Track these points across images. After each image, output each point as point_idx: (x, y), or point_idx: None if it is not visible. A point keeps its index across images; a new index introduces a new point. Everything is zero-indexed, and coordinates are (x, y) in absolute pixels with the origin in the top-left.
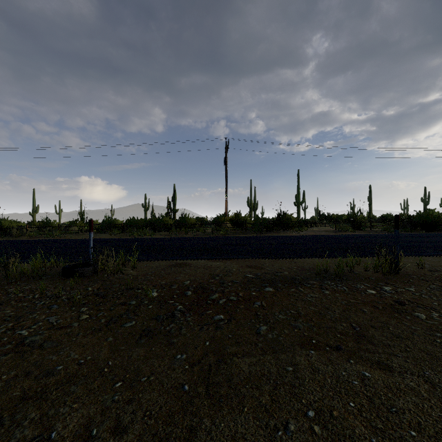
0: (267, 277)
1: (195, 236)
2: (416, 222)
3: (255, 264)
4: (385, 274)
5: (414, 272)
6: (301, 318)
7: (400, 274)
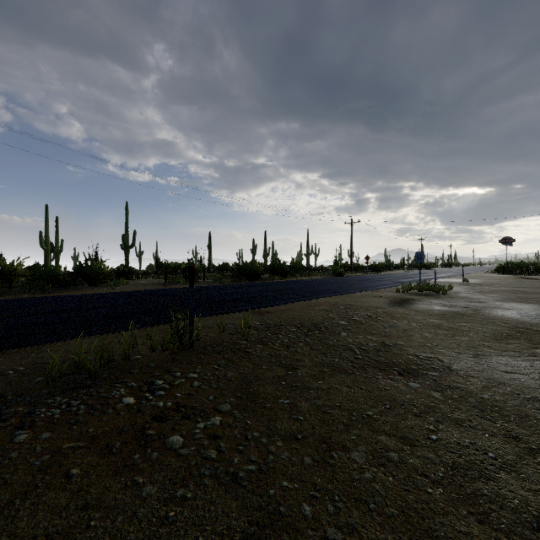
0: None
1: None
2: (243, 271)
3: None
4: (174, 352)
5: (213, 340)
6: None
7: (196, 347)
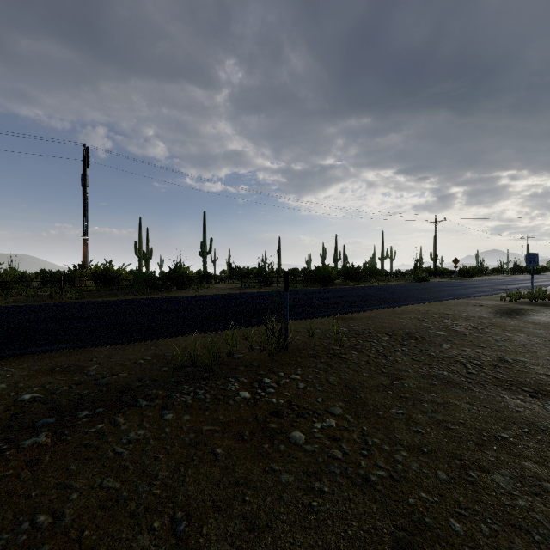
0: (72, 396)
1: (8, 304)
2: (316, 276)
3: (76, 360)
4: (272, 353)
5: (305, 343)
6: (53, 540)
7: (290, 350)
